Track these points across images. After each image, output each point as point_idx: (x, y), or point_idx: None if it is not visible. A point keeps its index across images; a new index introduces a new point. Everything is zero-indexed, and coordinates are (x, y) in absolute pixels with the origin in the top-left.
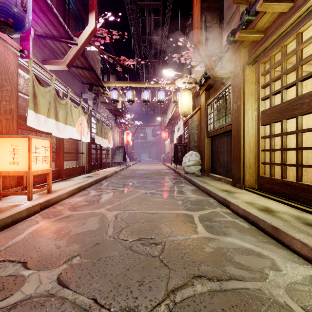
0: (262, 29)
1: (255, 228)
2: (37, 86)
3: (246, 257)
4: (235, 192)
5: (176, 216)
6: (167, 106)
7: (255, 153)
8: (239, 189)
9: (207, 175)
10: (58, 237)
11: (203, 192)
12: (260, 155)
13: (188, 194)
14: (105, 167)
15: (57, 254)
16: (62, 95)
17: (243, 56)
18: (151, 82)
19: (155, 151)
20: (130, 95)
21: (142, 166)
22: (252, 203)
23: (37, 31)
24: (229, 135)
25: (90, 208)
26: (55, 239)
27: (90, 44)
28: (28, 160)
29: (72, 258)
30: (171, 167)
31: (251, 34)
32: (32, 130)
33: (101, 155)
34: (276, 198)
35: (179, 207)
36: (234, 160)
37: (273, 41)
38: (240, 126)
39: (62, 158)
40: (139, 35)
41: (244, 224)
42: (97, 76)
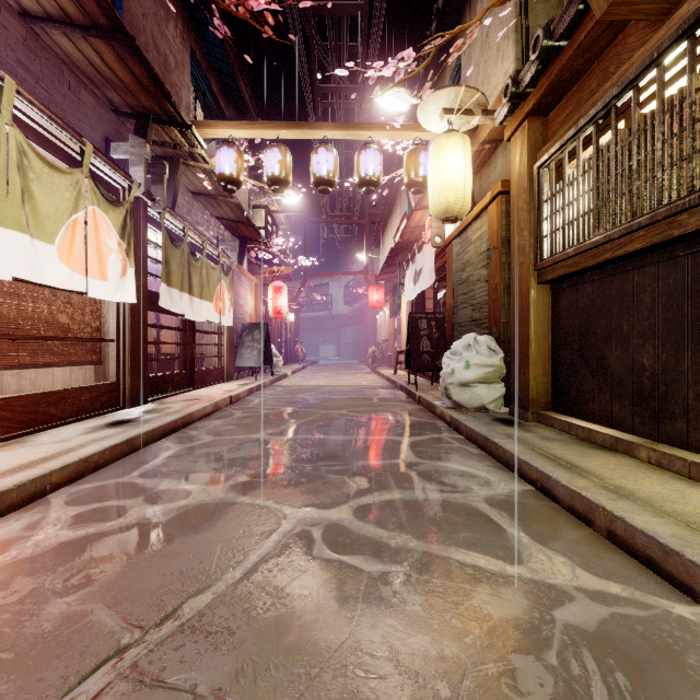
0: None
1: None
2: None
3: None
4: None
5: None
6: (382, 225)
7: None
8: None
9: (538, 419)
10: None
11: (585, 525)
12: None
13: (529, 553)
14: (207, 382)
15: None
16: None
17: None
18: (337, 71)
19: (353, 339)
20: (276, 163)
21: (318, 377)
22: None
23: None
24: (674, 260)
25: None
26: None
27: None
28: None
29: None
30: (398, 383)
31: None
32: None
33: (191, 347)
34: None
35: None
36: None
37: None
38: None
39: None
40: None
41: None
42: (151, 71)
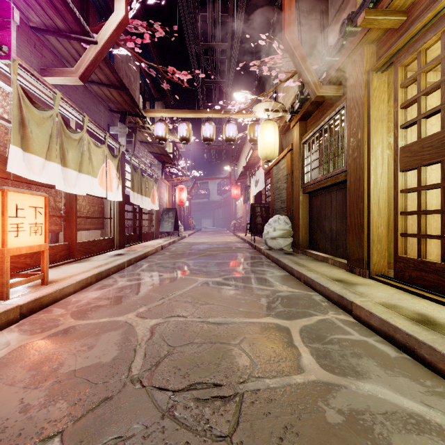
0: (404, 8)
1: (409, 358)
2: (27, 107)
3: (419, 441)
4: (356, 283)
5: (259, 330)
6: (239, 150)
7: (388, 218)
8: (361, 277)
9: (303, 253)
10: (32, 381)
11: (299, 281)
12: (398, 221)
13: (277, 285)
14: (147, 239)
15: (16, 429)
16: (75, 127)
17: (368, 58)
18: (215, 107)
19: (222, 216)
20: (184, 131)
21: (203, 237)
22: (393, 305)
23: (32, 21)
24: (340, 190)
25: (111, 312)
26: (25, 385)
27: (119, 44)
28: (0, 230)
29: (44, 443)
30: (246, 240)
31: (385, 16)
32: (21, 180)
33: (140, 221)
34: (433, 296)
35: (264, 311)
36: (350, 230)
37: (426, 24)
38: (362, 174)
39: (75, 226)
40: (198, 40)
41: (386, 347)
42: (132, 98)
